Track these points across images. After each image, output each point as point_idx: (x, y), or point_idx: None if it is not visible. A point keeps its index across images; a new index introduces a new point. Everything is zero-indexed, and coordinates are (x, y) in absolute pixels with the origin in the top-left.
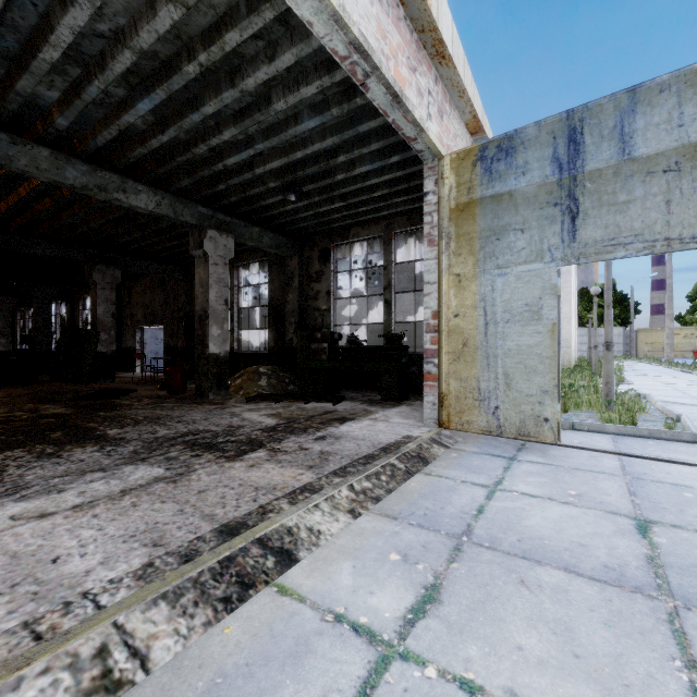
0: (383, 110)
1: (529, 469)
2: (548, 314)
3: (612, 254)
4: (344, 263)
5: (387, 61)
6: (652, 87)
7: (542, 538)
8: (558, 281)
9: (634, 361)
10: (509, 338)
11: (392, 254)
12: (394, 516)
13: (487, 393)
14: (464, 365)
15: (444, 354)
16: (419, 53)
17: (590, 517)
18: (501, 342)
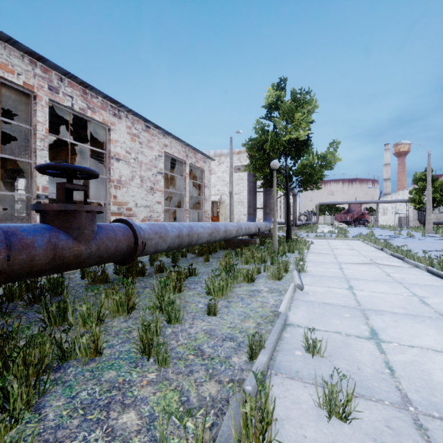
0: None
1: None
2: None
3: None
4: None
5: None
6: None
7: None
8: None
9: None
10: None
11: None
12: None
13: None
14: None
15: None
16: None
17: None
18: None
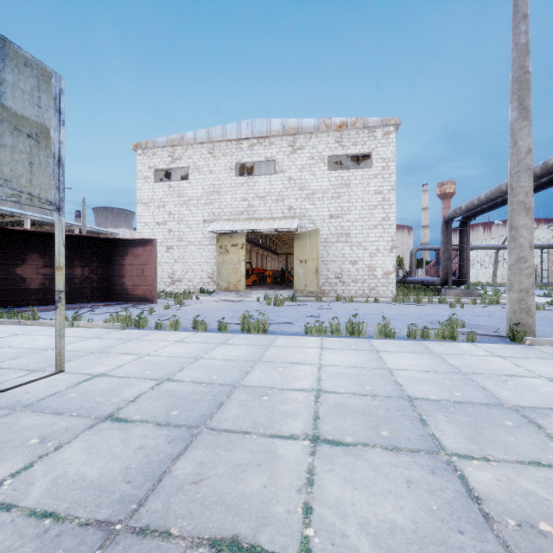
0: None
1: None
2: None
3: None
4: None
5: None
6: (20, 54)
7: (127, 467)
8: None
9: None
10: None
11: None
12: None
13: None
14: None
15: None
16: None
17: (95, 438)
18: None
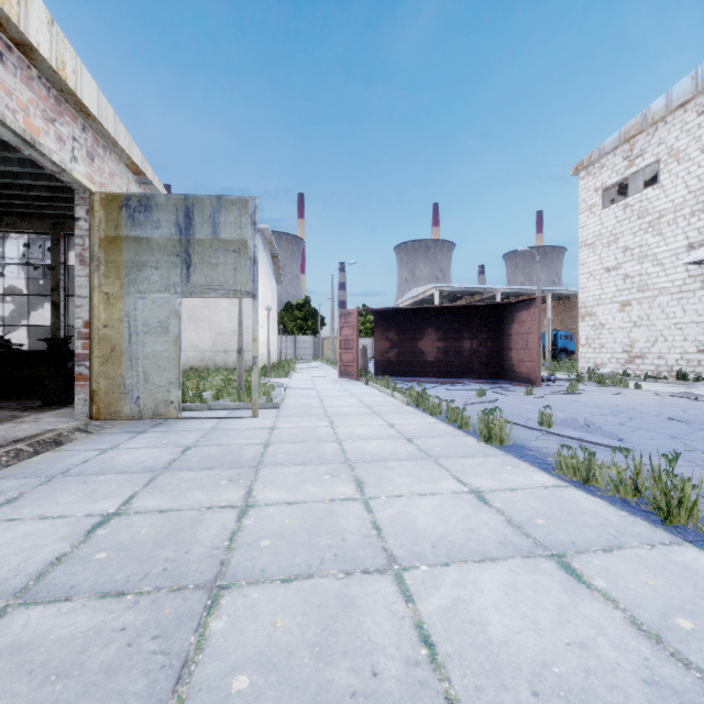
0: (16, 145)
1: (149, 436)
2: (173, 329)
3: (209, 294)
4: (11, 241)
5: (13, 114)
6: (229, 200)
7: (119, 464)
8: (179, 307)
9: (317, 361)
10: (147, 345)
11: (62, 255)
12: (4, 477)
13: (131, 387)
14: (112, 366)
15: (95, 358)
16: (60, 106)
17: (162, 451)
18: (142, 348)
